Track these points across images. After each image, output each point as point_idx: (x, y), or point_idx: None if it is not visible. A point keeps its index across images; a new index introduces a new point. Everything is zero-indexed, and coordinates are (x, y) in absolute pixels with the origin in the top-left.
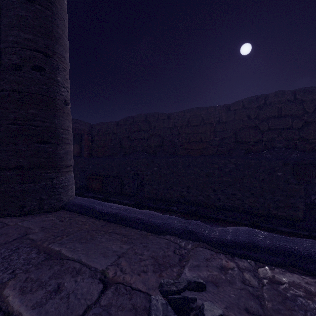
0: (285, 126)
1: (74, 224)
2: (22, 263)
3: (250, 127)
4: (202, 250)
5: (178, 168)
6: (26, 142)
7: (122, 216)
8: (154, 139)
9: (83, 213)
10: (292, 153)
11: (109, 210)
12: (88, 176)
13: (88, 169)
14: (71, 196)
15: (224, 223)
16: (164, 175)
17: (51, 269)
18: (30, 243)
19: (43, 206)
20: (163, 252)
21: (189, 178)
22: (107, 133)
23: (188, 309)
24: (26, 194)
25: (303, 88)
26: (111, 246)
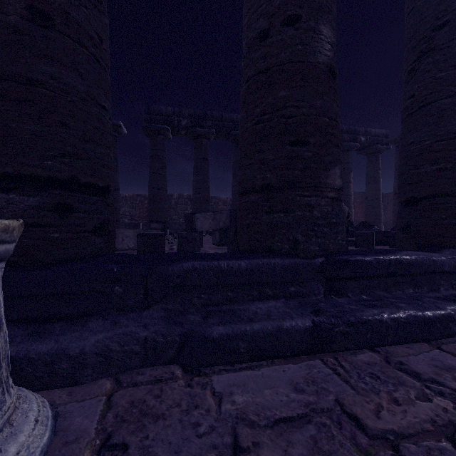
0: None
1: None
2: None
3: None
4: None
5: None
6: None
7: None
8: None
9: None
10: None
11: None
12: None
13: None
14: None
15: None
16: None
17: None
18: None
19: None
20: None
21: None
22: None
23: None
24: None
25: None
26: None
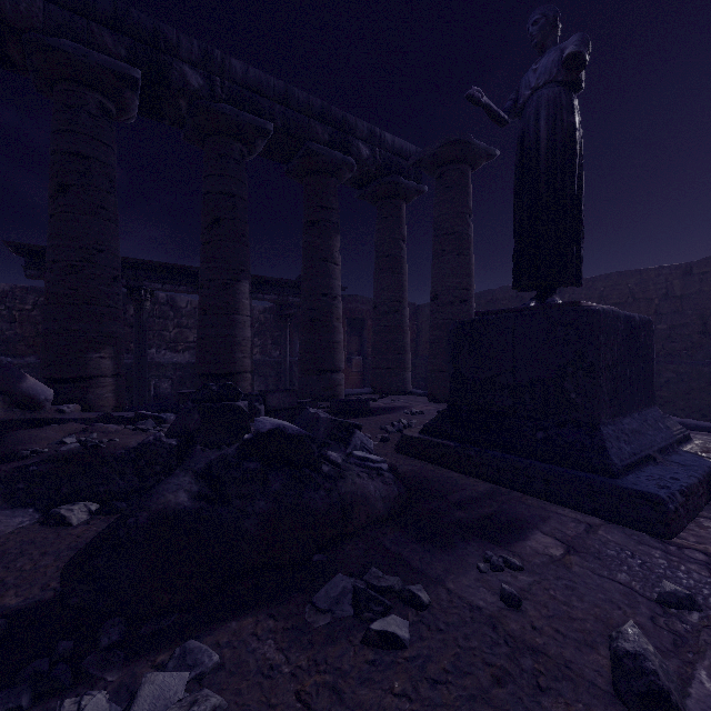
0: None
1: None
2: None
3: None
4: None
5: None
6: None
7: None
8: None
9: None
10: None
11: None
12: None
13: None
14: None
15: None
16: None
17: None
18: None
19: None
20: None
21: None
22: None
23: None
24: None
25: None
26: None
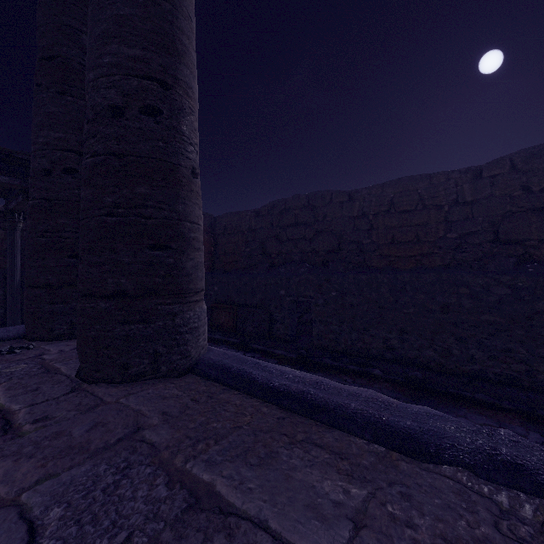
0: None
1: (222, 410)
2: (143, 514)
3: (529, 209)
4: None
5: (380, 293)
6: (131, 248)
7: (314, 400)
8: (323, 240)
9: (231, 384)
10: None
11: (282, 382)
12: (212, 304)
13: (211, 292)
14: (203, 347)
15: (492, 412)
16: (351, 305)
17: (207, 543)
18: (149, 454)
19: (159, 366)
20: (466, 525)
21: (404, 314)
22: (240, 230)
23: None
24: (131, 344)
25: None
26: (321, 483)
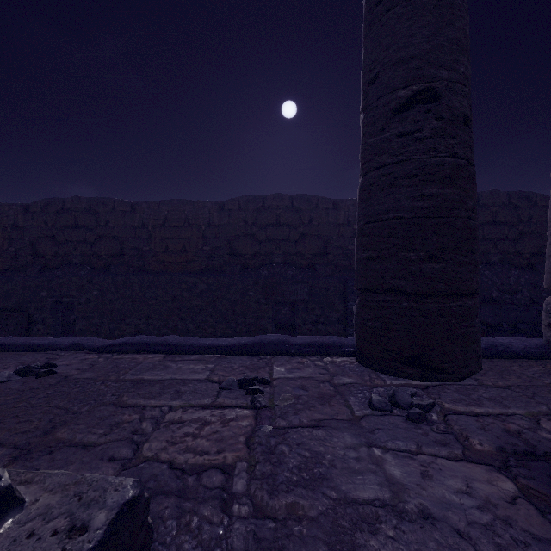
0: (283, 237)
1: None
2: None
3: (247, 235)
4: (79, 354)
5: (133, 290)
6: None
7: None
8: (106, 244)
9: None
10: (289, 270)
11: None
12: None
13: None
14: None
15: None
16: (110, 301)
17: None
18: None
19: None
20: (35, 359)
21: (150, 305)
22: None
23: (28, 371)
24: None
25: (300, 194)
26: None
